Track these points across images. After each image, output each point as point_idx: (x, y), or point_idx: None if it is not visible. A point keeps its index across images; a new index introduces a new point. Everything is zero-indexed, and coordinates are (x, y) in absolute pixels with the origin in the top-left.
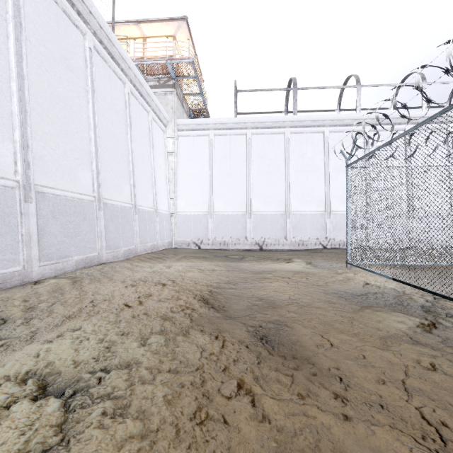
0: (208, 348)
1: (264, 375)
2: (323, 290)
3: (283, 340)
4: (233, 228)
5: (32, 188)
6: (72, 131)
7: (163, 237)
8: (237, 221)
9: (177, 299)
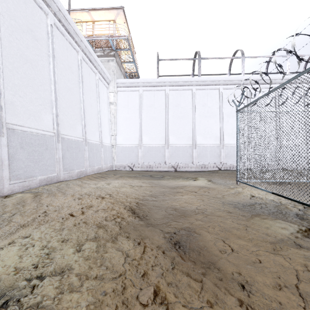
0: (131, 254)
1: (177, 281)
2: (221, 201)
3: (193, 246)
4: (156, 156)
5: (4, 125)
6: (37, 84)
7: (106, 162)
8: (159, 151)
9: (111, 210)
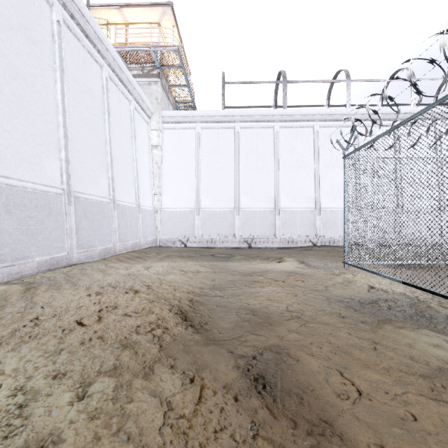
0: (177, 404)
1: None
2: (325, 297)
3: (288, 385)
4: (221, 226)
5: None
6: (34, 112)
7: (146, 235)
8: (225, 217)
9: (148, 313)
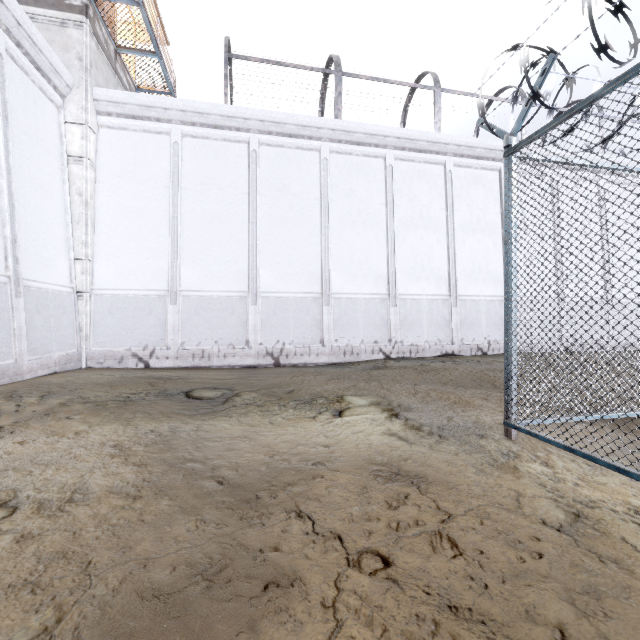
0: None
1: None
2: None
3: None
4: (222, 325)
5: None
6: None
7: (44, 346)
8: (230, 309)
9: None
